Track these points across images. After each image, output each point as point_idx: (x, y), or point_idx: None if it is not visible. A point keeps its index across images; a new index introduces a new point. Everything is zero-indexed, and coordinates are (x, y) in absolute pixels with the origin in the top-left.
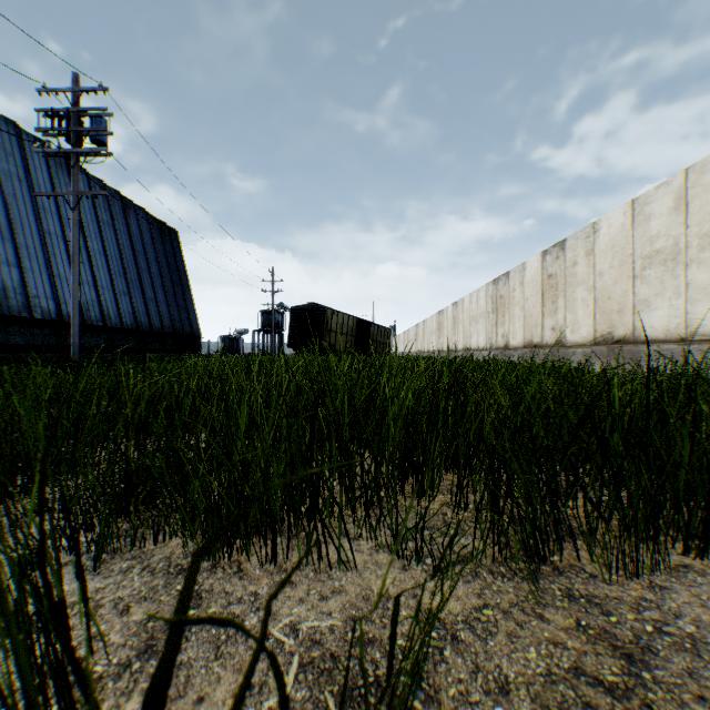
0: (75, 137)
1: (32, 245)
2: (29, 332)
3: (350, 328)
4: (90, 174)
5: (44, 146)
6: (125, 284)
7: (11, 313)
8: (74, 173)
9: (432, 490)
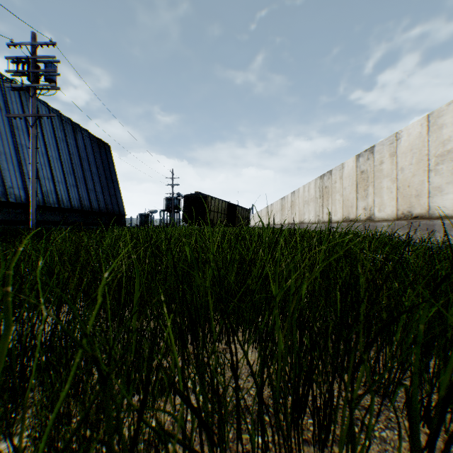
0: (33, 76)
1: (9, 153)
2: (6, 211)
3: (223, 209)
4: (50, 106)
5: None
6: (74, 179)
7: None
8: (33, 101)
9: (350, 452)
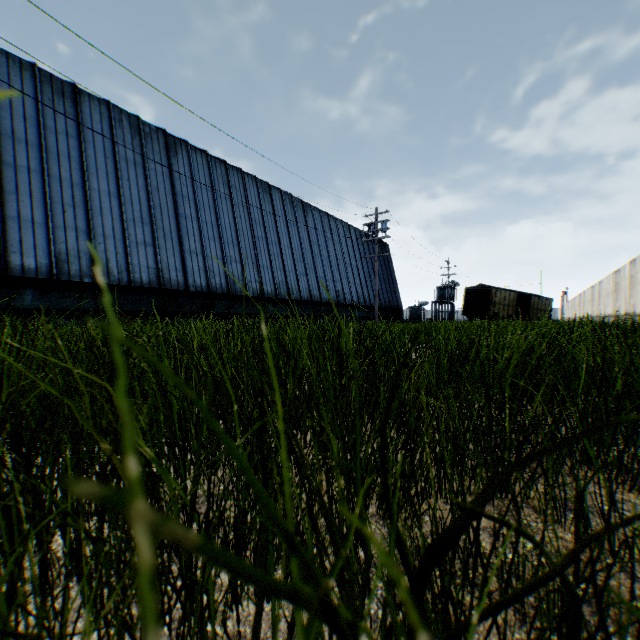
0: (376, 232)
1: (343, 271)
2: (345, 310)
3: (510, 301)
4: (355, 228)
5: (342, 223)
6: (370, 282)
7: (341, 302)
8: (376, 247)
9: None
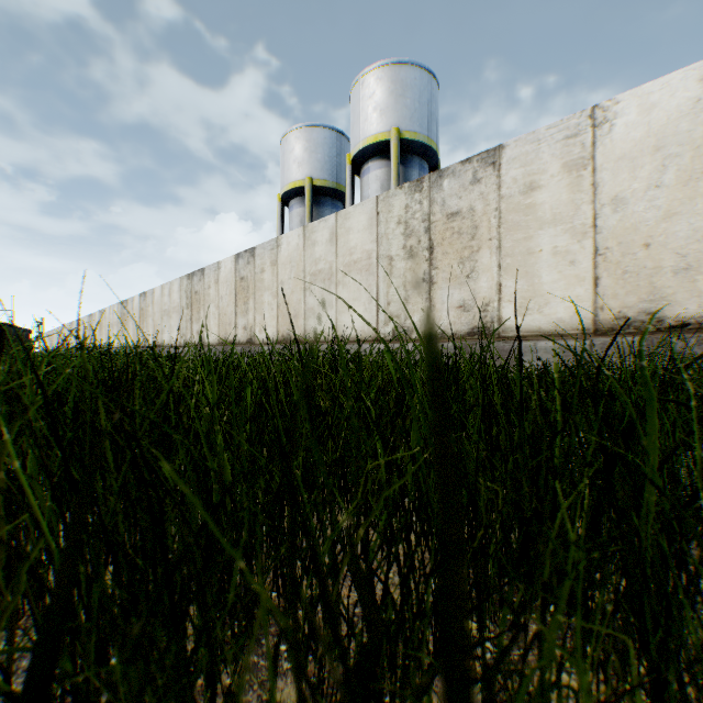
0: None
1: None
2: None
3: None
4: None
5: None
6: None
7: None
8: None
9: None
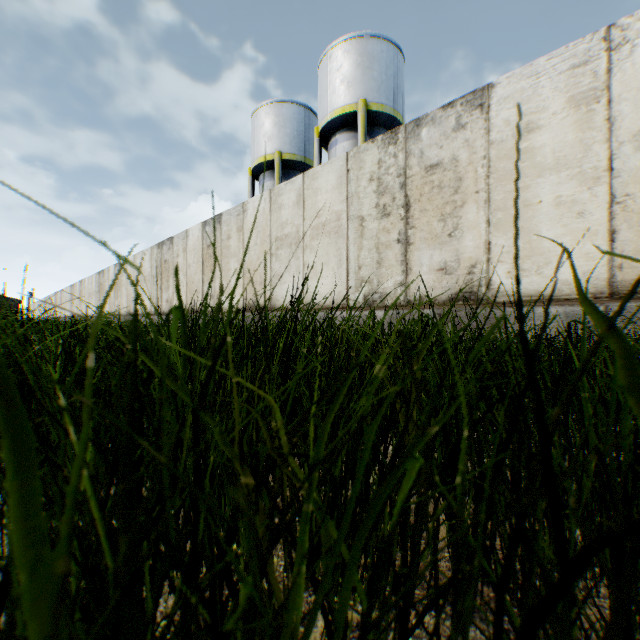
0: None
1: None
2: None
3: None
4: None
5: None
6: None
7: None
8: None
9: None
